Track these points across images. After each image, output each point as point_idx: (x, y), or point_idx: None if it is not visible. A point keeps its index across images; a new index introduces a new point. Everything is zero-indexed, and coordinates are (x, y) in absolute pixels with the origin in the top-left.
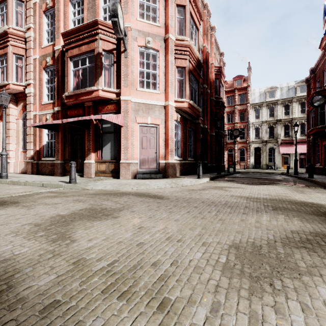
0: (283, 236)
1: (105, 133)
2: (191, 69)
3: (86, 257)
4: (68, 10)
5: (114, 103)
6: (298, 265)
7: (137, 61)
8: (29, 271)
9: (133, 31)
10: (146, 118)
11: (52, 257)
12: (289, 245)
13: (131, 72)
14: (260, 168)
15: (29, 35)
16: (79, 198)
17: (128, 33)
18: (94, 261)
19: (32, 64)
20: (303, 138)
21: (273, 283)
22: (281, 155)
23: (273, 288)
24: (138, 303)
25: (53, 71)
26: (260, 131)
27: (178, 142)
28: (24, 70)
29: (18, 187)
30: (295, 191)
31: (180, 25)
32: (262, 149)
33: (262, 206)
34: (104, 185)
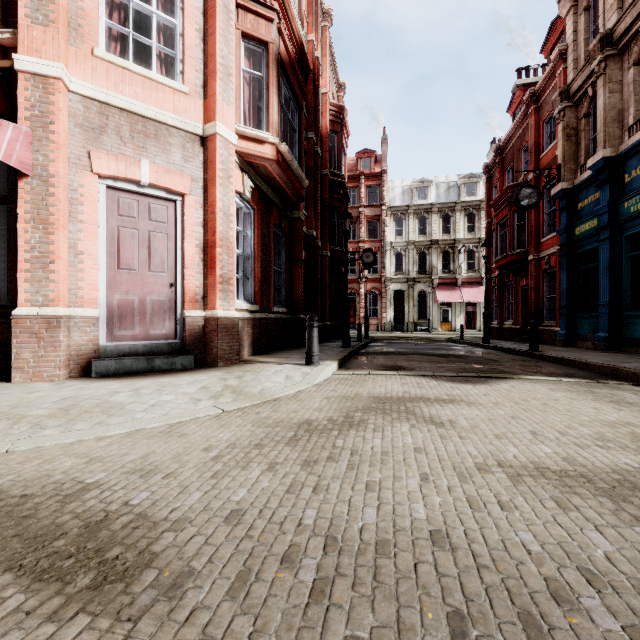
0: None
1: None
2: (283, 57)
3: None
4: None
5: None
6: None
7: None
8: None
9: None
10: (134, 165)
11: None
12: None
13: None
14: (404, 330)
15: None
16: None
17: None
18: None
19: None
20: (471, 276)
21: None
22: (438, 306)
23: None
24: None
25: None
26: (403, 260)
27: (247, 261)
28: None
29: None
30: (617, 404)
31: None
32: (407, 294)
33: None
34: None
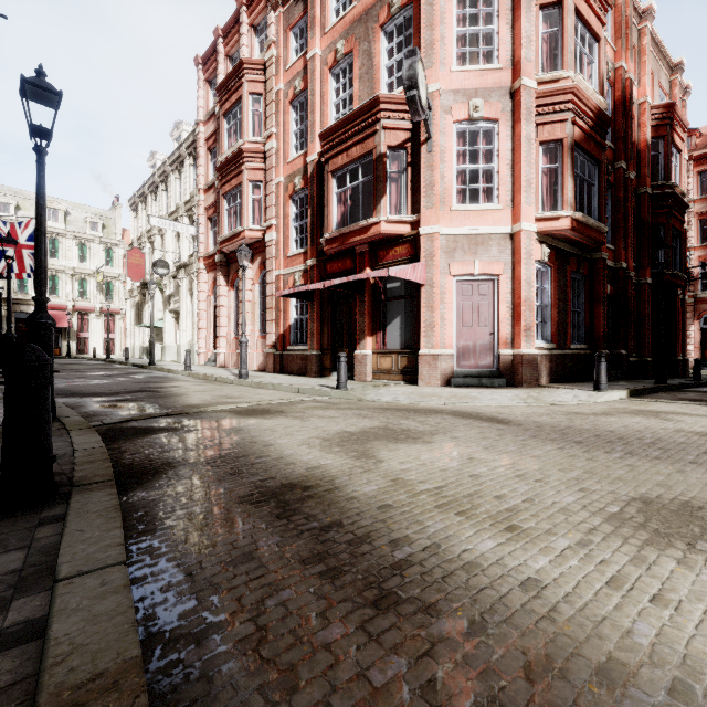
0: None
1: (391, 299)
2: (578, 138)
3: (404, 477)
4: (328, 89)
5: (407, 242)
6: None
7: (451, 154)
8: (347, 479)
9: (444, 95)
10: (470, 265)
11: (364, 472)
12: None
13: (440, 177)
14: None
15: (271, 146)
16: (361, 412)
17: (434, 104)
18: (415, 482)
19: (274, 193)
20: None
21: (694, 543)
22: None
23: (690, 547)
24: (480, 521)
25: (304, 199)
26: None
27: (545, 309)
28: (263, 205)
29: (266, 391)
30: None
31: (550, 47)
32: None
33: None
34: (393, 395)
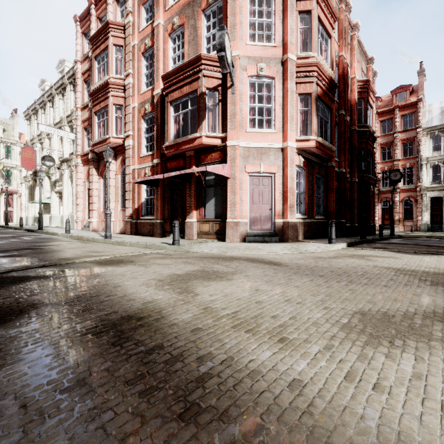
0: (430, 310)
1: (209, 186)
2: (319, 94)
3: (212, 306)
4: (168, 47)
5: (219, 150)
6: (432, 333)
7: (246, 96)
8: (171, 310)
9: (242, 59)
10: (258, 166)
11: (184, 303)
12: (432, 318)
13: (239, 110)
14: (442, 231)
15: (128, 82)
16: (188, 260)
17: (236, 64)
18: (219, 309)
19: (131, 113)
20: None
21: (393, 341)
22: None
23: (391, 344)
24: (262, 336)
25: (152, 119)
26: (441, 171)
27: (301, 195)
28: (123, 121)
29: (124, 247)
30: None
31: (304, 37)
32: None
33: (416, 280)
34: (210, 248)
